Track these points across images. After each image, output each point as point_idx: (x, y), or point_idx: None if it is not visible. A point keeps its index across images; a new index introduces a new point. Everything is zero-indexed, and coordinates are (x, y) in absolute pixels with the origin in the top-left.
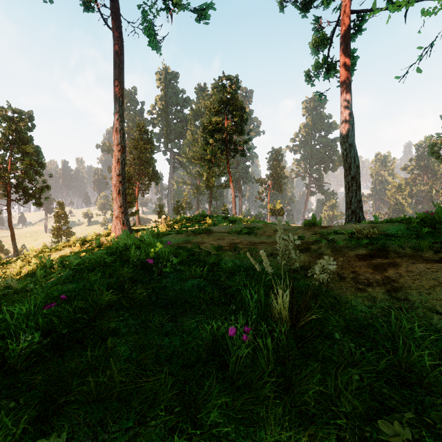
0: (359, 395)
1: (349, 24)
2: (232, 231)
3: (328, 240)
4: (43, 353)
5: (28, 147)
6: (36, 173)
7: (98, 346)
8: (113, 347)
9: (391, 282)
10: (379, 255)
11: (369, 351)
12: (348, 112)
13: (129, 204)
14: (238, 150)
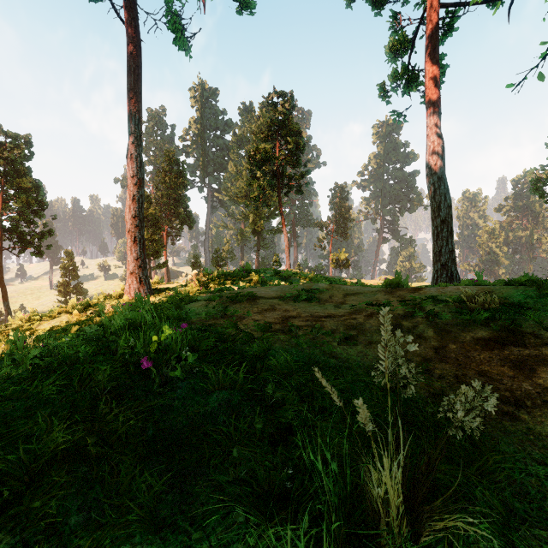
0: None
1: (437, 21)
2: (285, 297)
3: (426, 313)
4: None
5: (25, 181)
6: (36, 214)
7: None
8: None
9: None
10: (511, 341)
11: None
12: (436, 135)
13: (155, 254)
14: (293, 186)
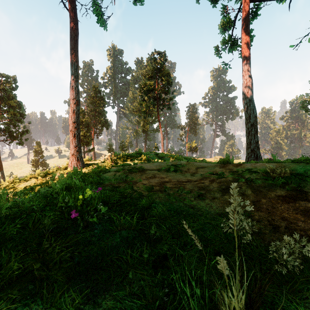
0: None
1: (248, 10)
2: (162, 169)
3: (245, 179)
4: None
5: (12, 102)
6: (19, 121)
7: None
8: None
9: None
10: (299, 197)
11: None
12: (248, 75)
13: (87, 143)
14: (165, 105)
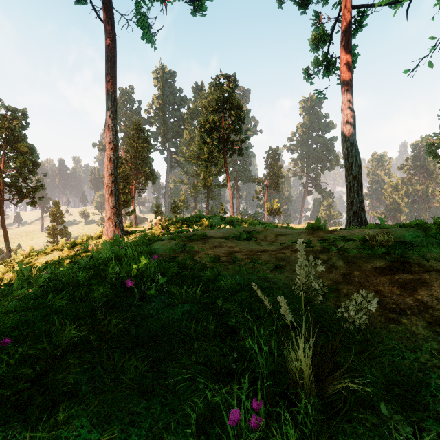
0: None
1: (350, 19)
2: (230, 237)
3: (338, 248)
4: None
5: (22, 145)
6: (31, 172)
7: (45, 417)
8: (66, 421)
9: (429, 309)
10: (401, 269)
11: (436, 439)
12: (349, 109)
13: (125, 204)
14: (236, 150)
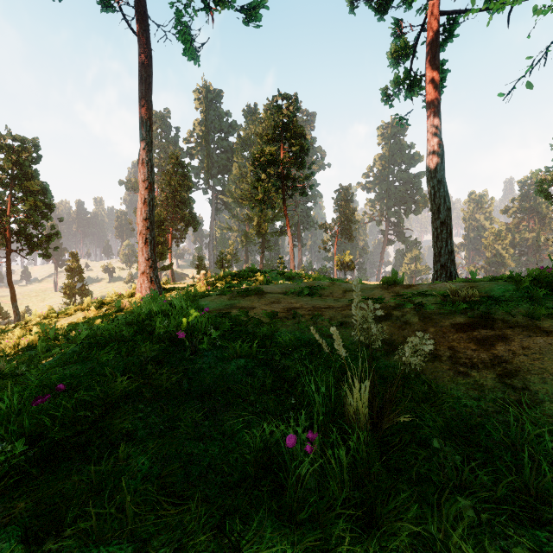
0: (473, 537)
1: (437, 29)
2: (290, 292)
3: (414, 304)
4: (28, 468)
5: (33, 184)
6: (43, 217)
7: (106, 456)
8: (127, 458)
9: (503, 362)
10: (482, 325)
11: (481, 467)
12: (436, 139)
13: (160, 256)
14: (297, 188)
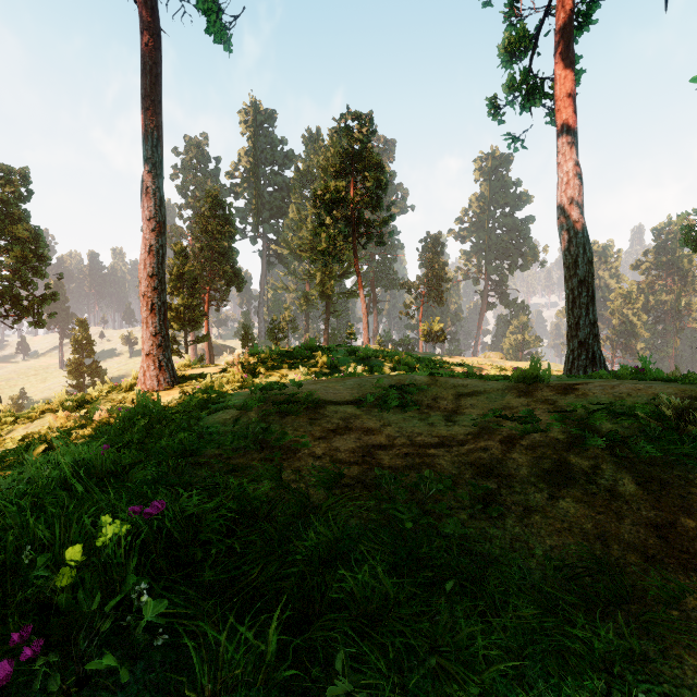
0: None
1: (571, 8)
2: (366, 403)
3: (605, 438)
4: None
5: (20, 228)
6: (35, 272)
7: None
8: None
9: None
10: None
11: None
12: (572, 163)
13: (193, 324)
14: (372, 236)
